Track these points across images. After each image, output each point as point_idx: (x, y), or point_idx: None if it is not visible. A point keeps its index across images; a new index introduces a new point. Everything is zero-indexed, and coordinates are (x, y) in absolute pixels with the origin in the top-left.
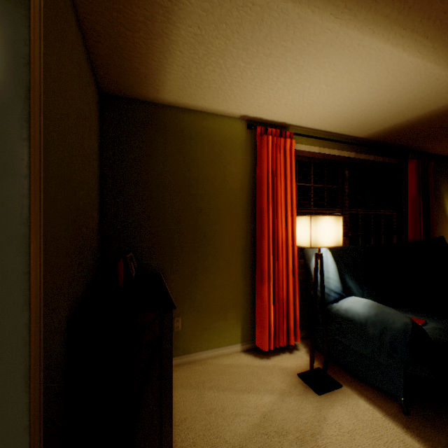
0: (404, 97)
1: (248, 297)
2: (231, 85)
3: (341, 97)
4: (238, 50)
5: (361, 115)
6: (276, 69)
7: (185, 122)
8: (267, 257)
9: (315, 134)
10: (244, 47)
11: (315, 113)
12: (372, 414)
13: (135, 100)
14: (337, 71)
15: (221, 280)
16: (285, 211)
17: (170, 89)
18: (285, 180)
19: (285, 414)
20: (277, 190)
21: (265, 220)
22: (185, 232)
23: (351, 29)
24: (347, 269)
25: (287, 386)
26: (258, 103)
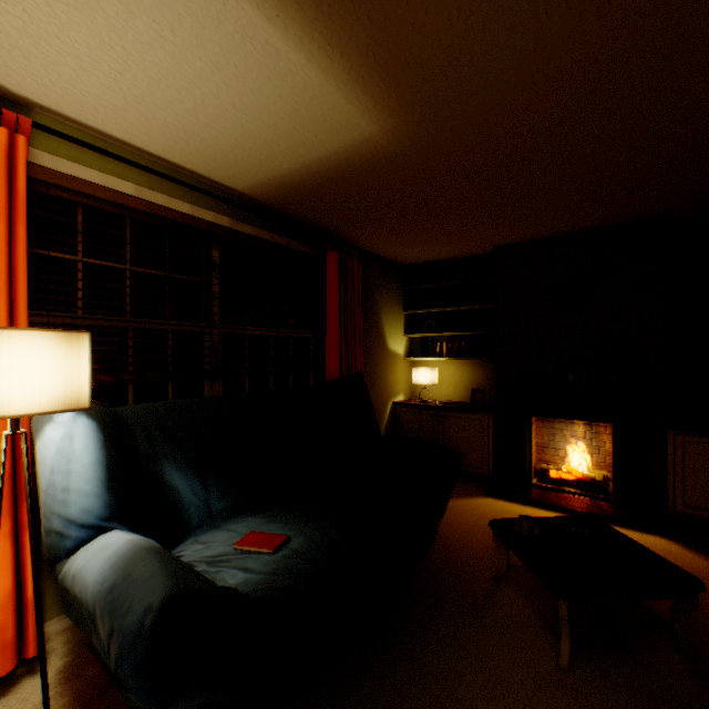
0: (258, 102)
1: None
2: None
3: (104, 41)
4: None
5: (200, 126)
6: None
7: None
8: None
9: (127, 154)
10: None
11: (72, 77)
12: None
13: None
14: None
15: None
16: None
17: None
18: None
19: None
20: None
21: None
22: None
23: None
24: (175, 450)
25: None
26: None
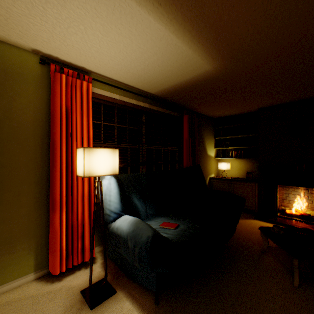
0: (167, 63)
1: (45, 225)
2: None
3: (120, 51)
4: None
5: (144, 73)
6: None
7: None
8: (61, 186)
9: (116, 84)
10: None
11: (106, 62)
12: None
13: None
14: (103, 19)
15: (6, 213)
16: (83, 145)
17: None
18: (83, 117)
19: None
20: (73, 125)
21: (58, 151)
22: None
23: None
24: (135, 191)
25: (64, 309)
26: (43, 38)
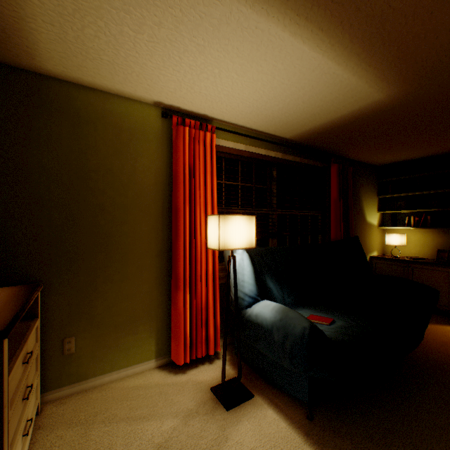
0: (317, 98)
1: (165, 306)
2: (127, 60)
3: (256, 91)
4: (118, 10)
5: (281, 113)
6: (175, 46)
7: (81, 101)
8: (184, 260)
9: (241, 131)
10: (125, 8)
11: (235, 106)
12: (278, 424)
13: (4, 65)
14: (244, 58)
15: (130, 289)
16: (206, 210)
17: (48, 55)
18: (206, 176)
19: (184, 442)
20: (196, 187)
21: (181, 219)
22: (81, 234)
23: (243, 5)
24: (269, 271)
25: (196, 404)
26: (169, 88)
